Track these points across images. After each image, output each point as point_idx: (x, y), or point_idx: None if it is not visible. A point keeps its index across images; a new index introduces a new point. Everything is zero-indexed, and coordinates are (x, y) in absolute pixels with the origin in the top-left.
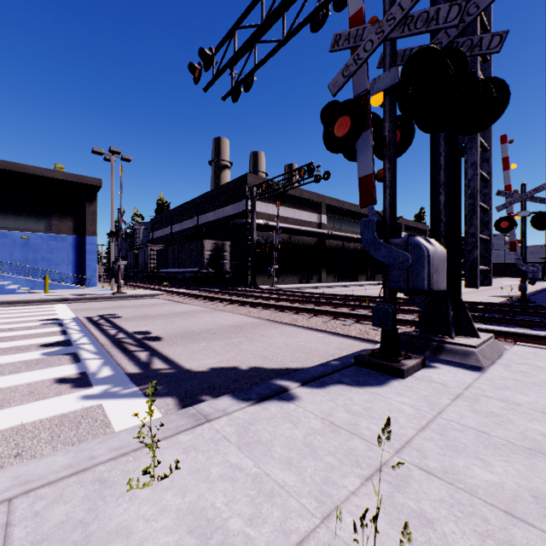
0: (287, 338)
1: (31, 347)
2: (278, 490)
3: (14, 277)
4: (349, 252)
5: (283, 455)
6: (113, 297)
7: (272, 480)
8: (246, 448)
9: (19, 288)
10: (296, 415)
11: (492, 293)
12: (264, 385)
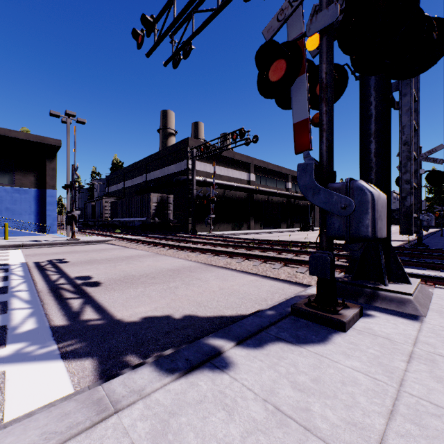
0: (222, 281)
1: None
2: None
3: None
4: (273, 204)
5: None
6: (67, 243)
7: None
8: None
9: None
10: (231, 394)
11: None
12: (194, 346)
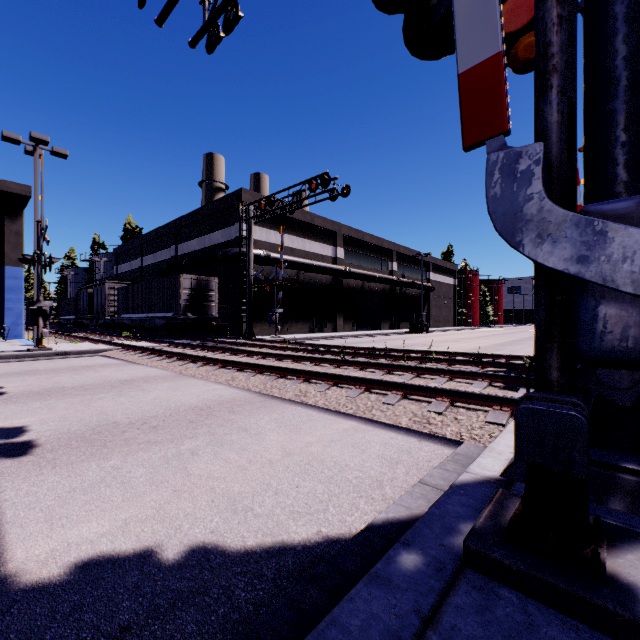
0: (289, 435)
1: None
2: None
3: None
4: (370, 294)
5: None
6: (28, 355)
7: None
8: None
9: None
10: None
11: None
12: None
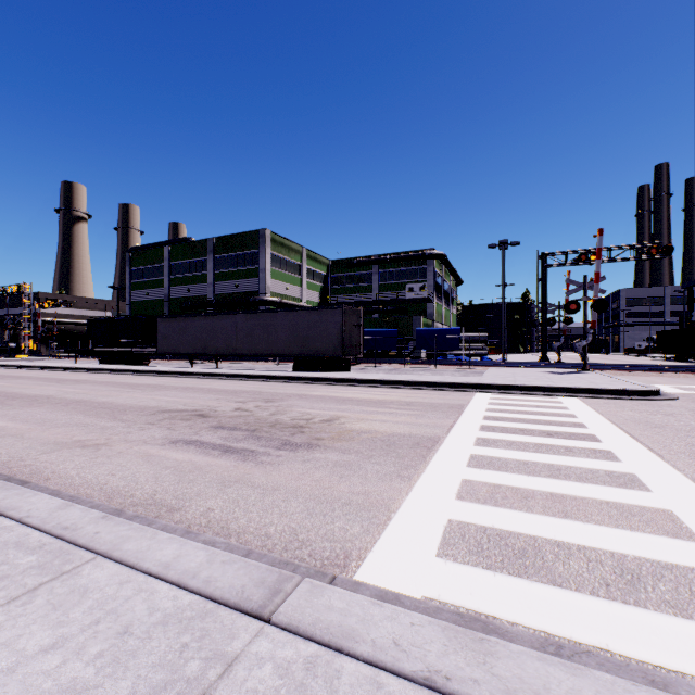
0: None
1: None
2: None
3: None
4: None
5: None
6: None
7: None
8: None
9: None
10: None
11: None
12: None
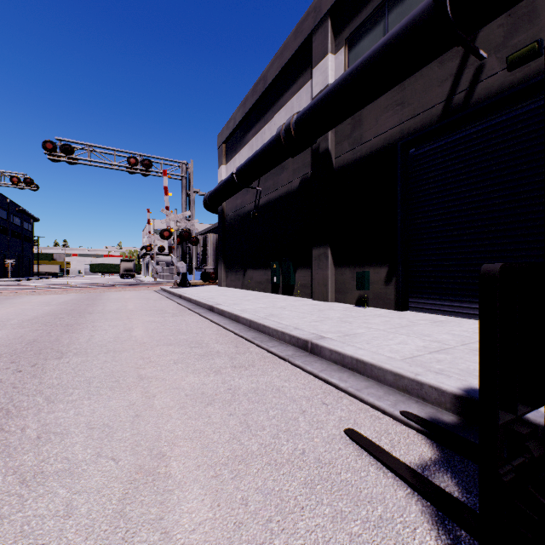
0: None
1: None
2: None
3: None
4: None
5: None
6: None
7: None
8: None
9: None
10: None
11: None
12: None
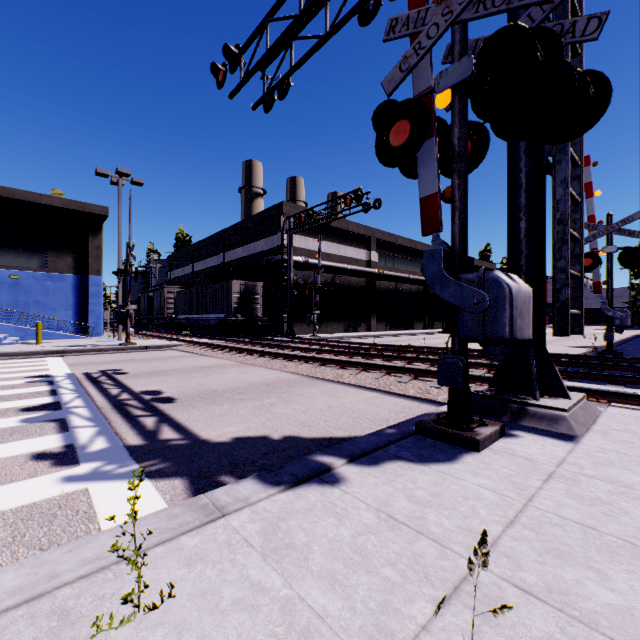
0: (331, 398)
1: (8, 412)
2: (317, 626)
3: (1, 325)
4: (403, 295)
5: (325, 568)
6: (121, 348)
7: (309, 608)
8: (273, 556)
9: (5, 338)
10: (342, 504)
11: (571, 343)
12: (300, 462)
